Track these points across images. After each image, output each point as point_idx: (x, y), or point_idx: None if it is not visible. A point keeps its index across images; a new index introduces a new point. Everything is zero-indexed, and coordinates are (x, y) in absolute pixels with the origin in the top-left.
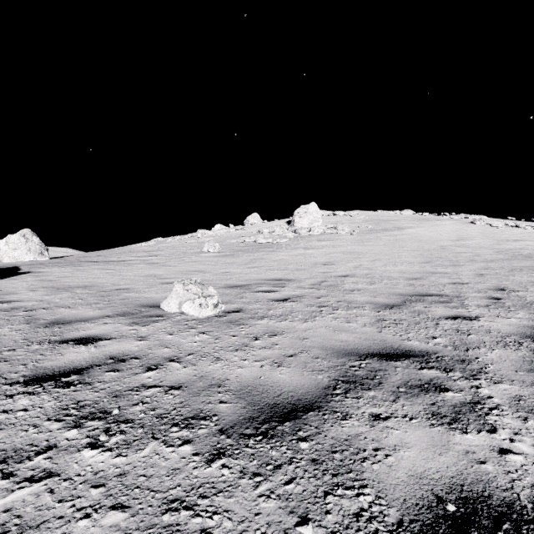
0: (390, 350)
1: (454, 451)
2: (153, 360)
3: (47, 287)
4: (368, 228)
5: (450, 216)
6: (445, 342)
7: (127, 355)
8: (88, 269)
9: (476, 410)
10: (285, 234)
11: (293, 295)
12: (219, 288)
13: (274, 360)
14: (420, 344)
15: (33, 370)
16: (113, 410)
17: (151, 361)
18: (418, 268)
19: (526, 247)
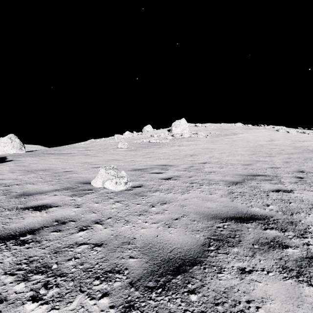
0: (241, 215)
1: (307, 303)
2: (84, 223)
3: (21, 170)
4: (216, 133)
5: (264, 126)
6: (276, 208)
7: (67, 219)
8: (48, 158)
9: (312, 264)
10: (167, 137)
11: (174, 175)
12: (128, 170)
13: (165, 223)
14: (260, 210)
15: (2, 231)
16: (53, 265)
17: (83, 223)
18: (248, 158)
19: (310, 145)
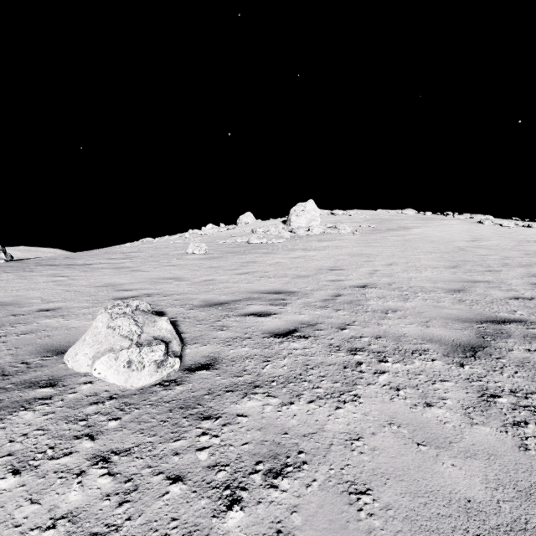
0: None
1: None
2: None
3: None
4: (371, 227)
5: (455, 216)
6: None
7: None
8: (36, 275)
9: None
10: (281, 234)
11: (301, 323)
12: (192, 307)
13: None
14: None
15: None
16: None
17: None
18: (448, 274)
19: None
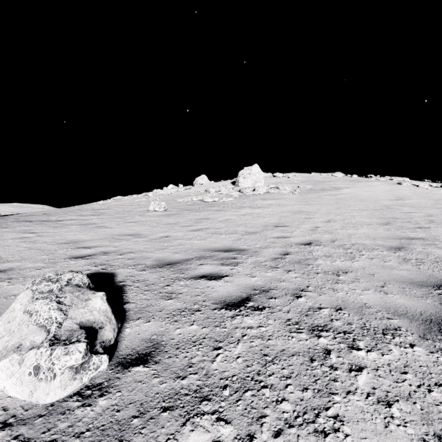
0: None
1: None
2: None
3: None
4: (307, 188)
5: (377, 178)
6: None
7: None
8: (9, 231)
9: None
10: (231, 193)
11: (253, 288)
12: (144, 268)
13: None
14: None
15: None
16: None
17: None
18: (383, 231)
19: None
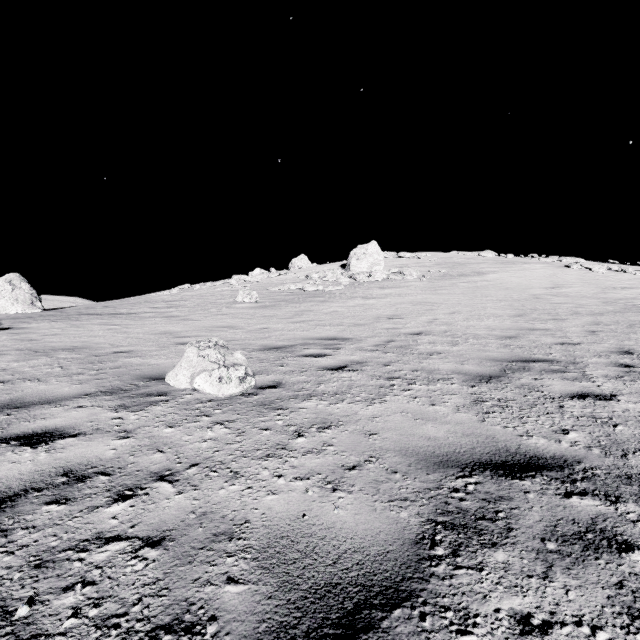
0: (506, 456)
1: None
2: (130, 478)
3: (23, 349)
4: (441, 272)
5: (540, 259)
6: (585, 440)
7: (92, 468)
8: (87, 324)
9: None
10: (339, 280)
11: (351, 361)
12: (253, 350)
13: (326, 478)
14: (548, 443)
15: None
16: (19, 607)
17: (127, 480)
18: (510, 323)
19: (638, 296)
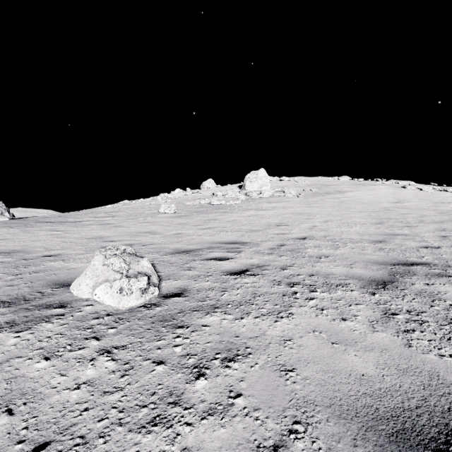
0: None
1: None
2: None
3: None
4: (312, 191)
5: (383, 181)
6: None
7: None
8: (37, 230)
9: None
10: (237, 197)
11: (251, 265)
12: (165, 254)
13: None
14: None
15: None
16: None
17: None
18: (374, 229)
19: None
